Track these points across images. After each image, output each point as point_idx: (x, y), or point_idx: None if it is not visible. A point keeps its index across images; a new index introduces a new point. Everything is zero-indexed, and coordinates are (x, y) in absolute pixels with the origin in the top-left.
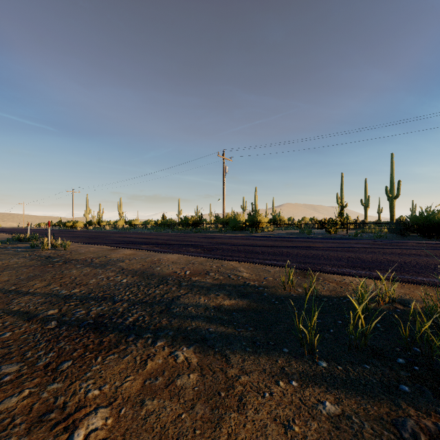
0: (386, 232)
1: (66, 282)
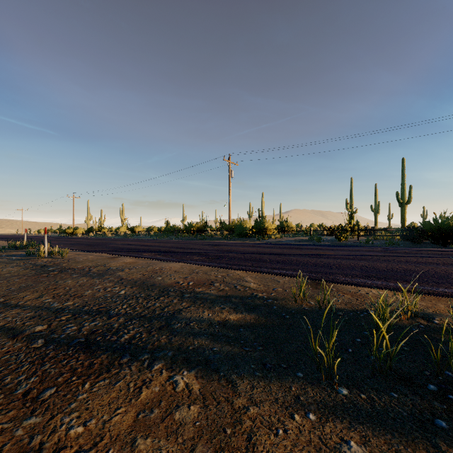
0: (398, 239)
1: (59, 294)
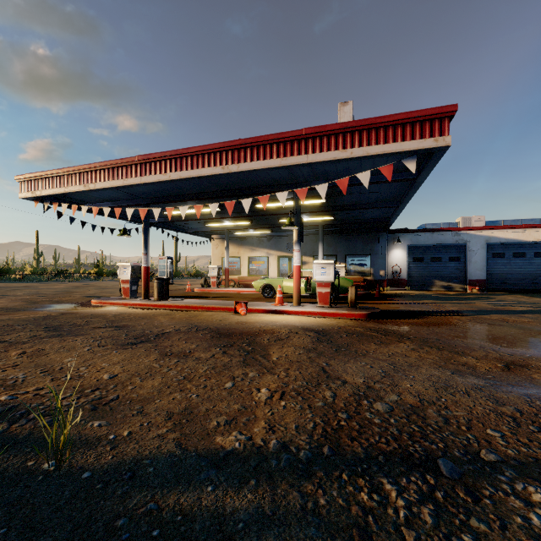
0: None
1: None
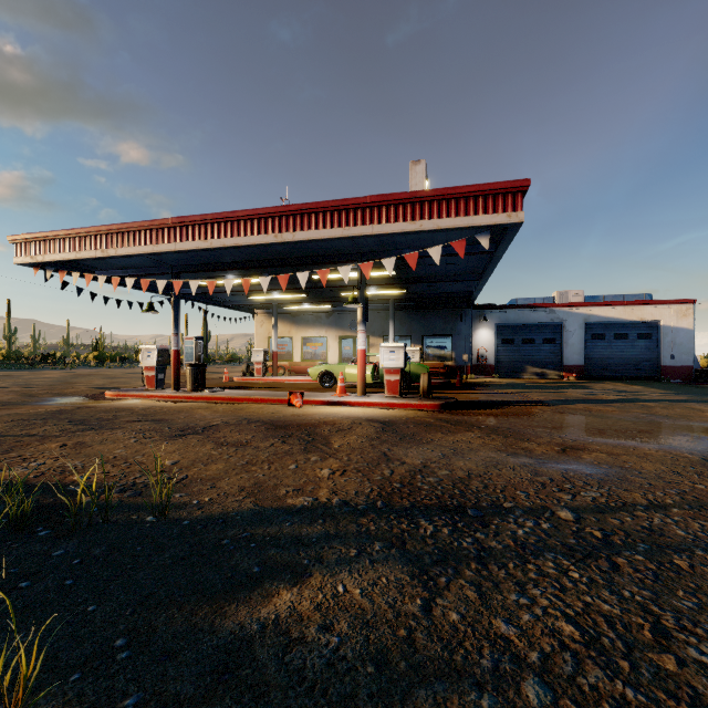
0: None
1: None
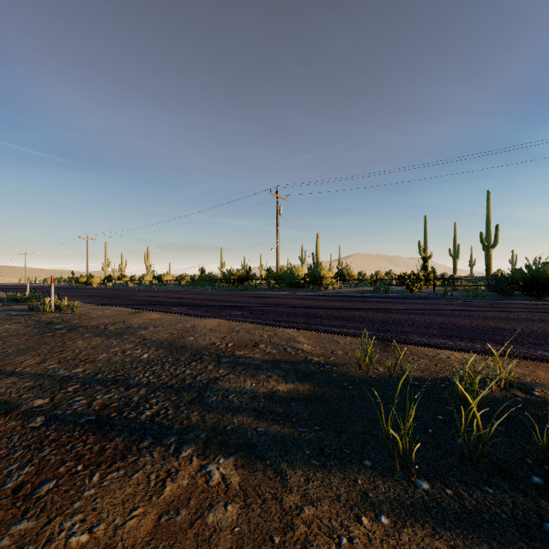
0: (483, 289)
1: (67, 358)
